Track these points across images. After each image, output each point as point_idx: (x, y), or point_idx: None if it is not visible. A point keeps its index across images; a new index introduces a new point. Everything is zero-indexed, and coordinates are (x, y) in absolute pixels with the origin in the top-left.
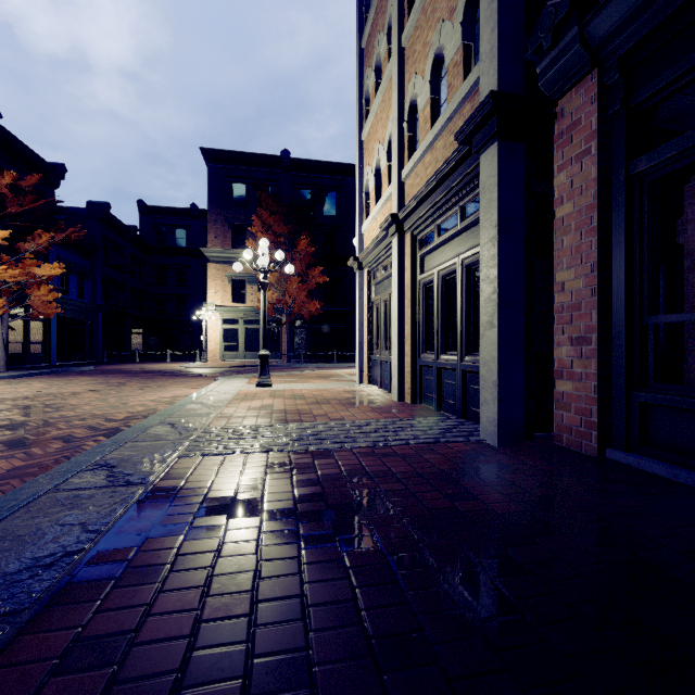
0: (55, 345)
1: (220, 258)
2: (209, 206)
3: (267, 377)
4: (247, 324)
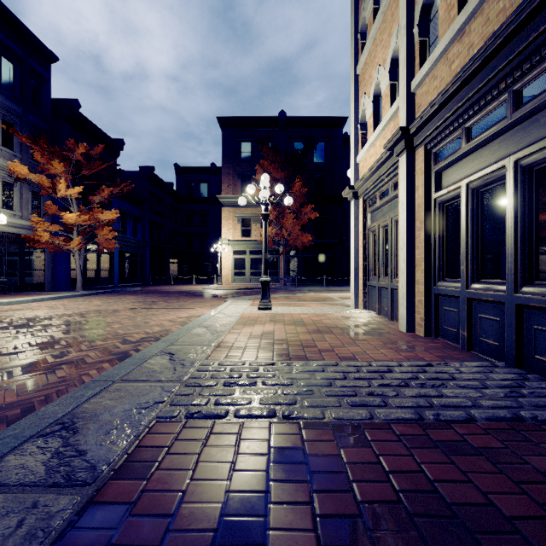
0: (117, 272)
1: (232, 203)
2: (223, 162)
3: (268, 301)
4: (251, 254)
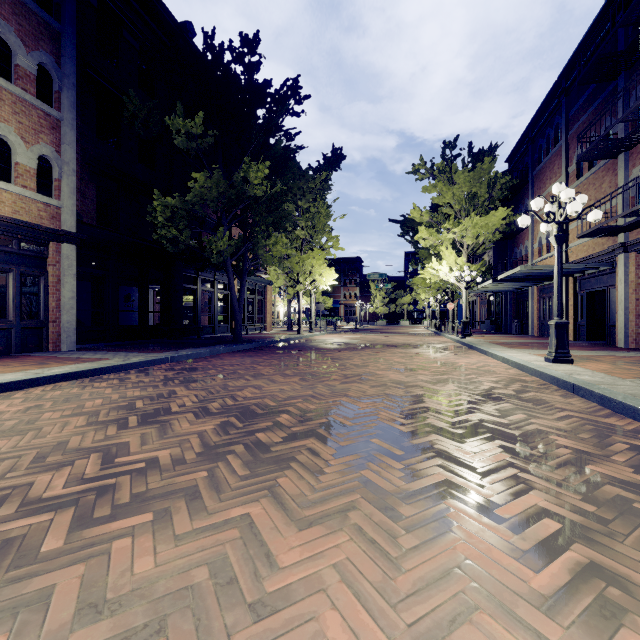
0: None
1: None
2: None
3: None
4: None
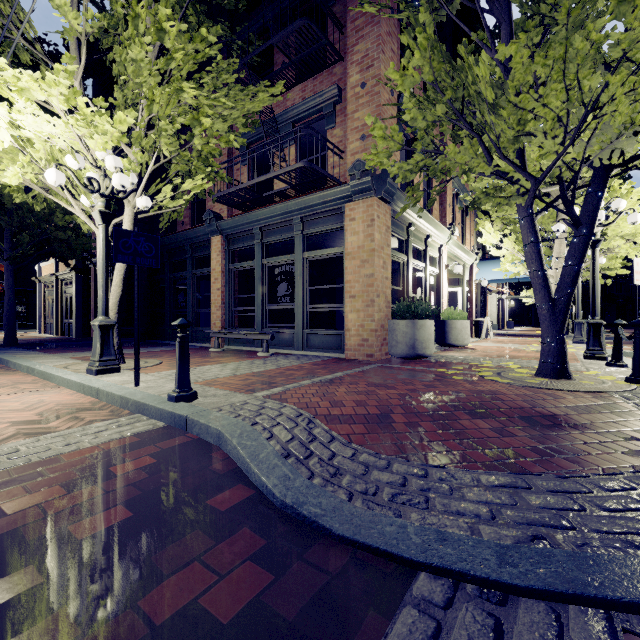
0: None
1: None
2: None
3: None
4: None
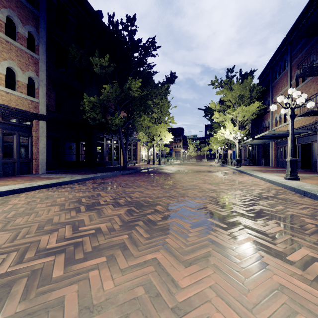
0: None
1: None
2: None
3: None
4: None
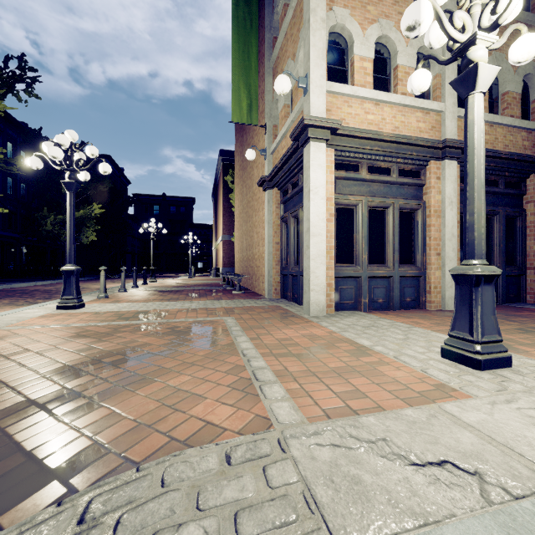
0: None
1: None
2: None
3: None
4: None
